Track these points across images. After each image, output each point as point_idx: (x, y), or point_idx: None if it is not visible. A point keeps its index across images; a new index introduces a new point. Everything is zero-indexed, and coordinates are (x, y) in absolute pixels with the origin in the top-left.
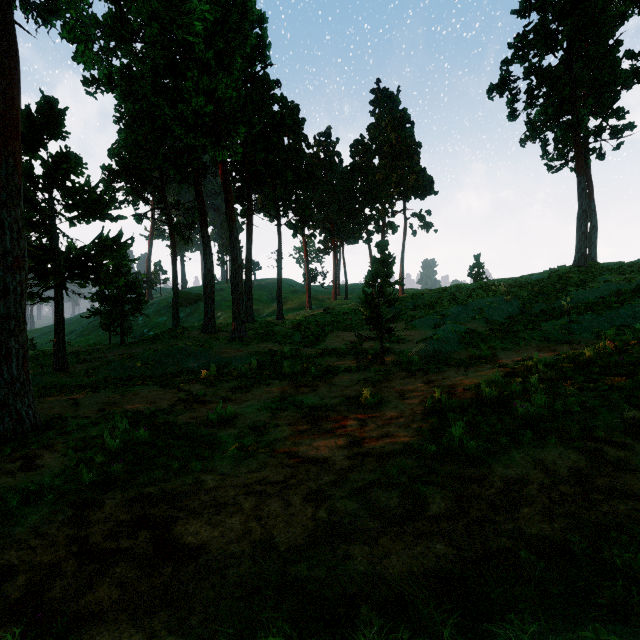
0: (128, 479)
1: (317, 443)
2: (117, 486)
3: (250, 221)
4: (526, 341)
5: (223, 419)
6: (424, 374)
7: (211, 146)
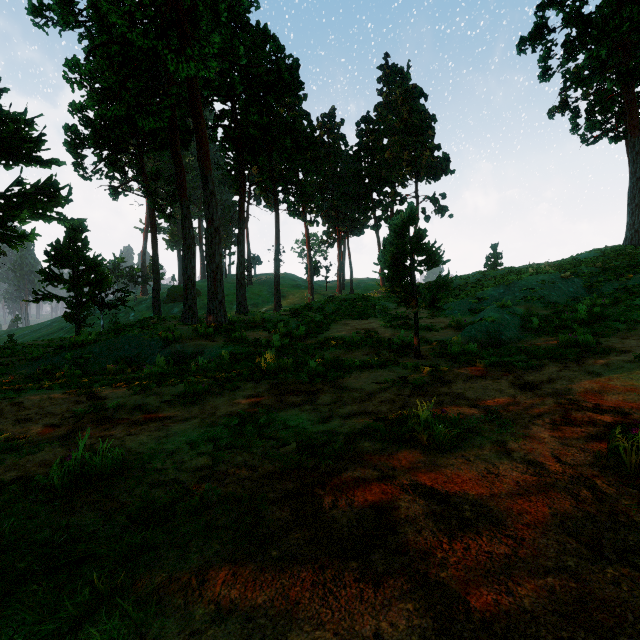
0: None
1: (305, 635)
2: None
3: (242, 196)
4: (626, 324)
5: (86, 476)
6: (504, 371)
7: (171, 55)
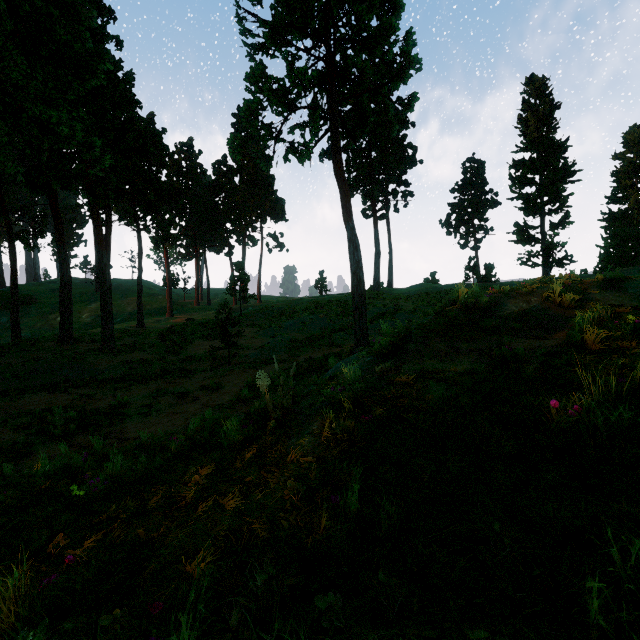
0: (80, 432)
1: (184, 407)
2: (75, 435)
3: (109, 233)
4: (321, 346)
5: (122, 404)
6: (252, 370)
7: (85, 191)
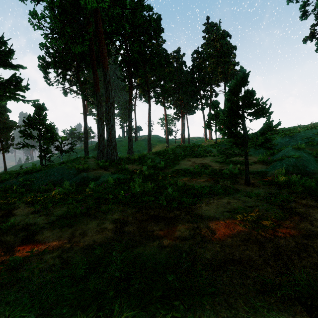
0: None
1: None
2: None
3: (130, 92)
4: None
5: None
6: None
7: None
